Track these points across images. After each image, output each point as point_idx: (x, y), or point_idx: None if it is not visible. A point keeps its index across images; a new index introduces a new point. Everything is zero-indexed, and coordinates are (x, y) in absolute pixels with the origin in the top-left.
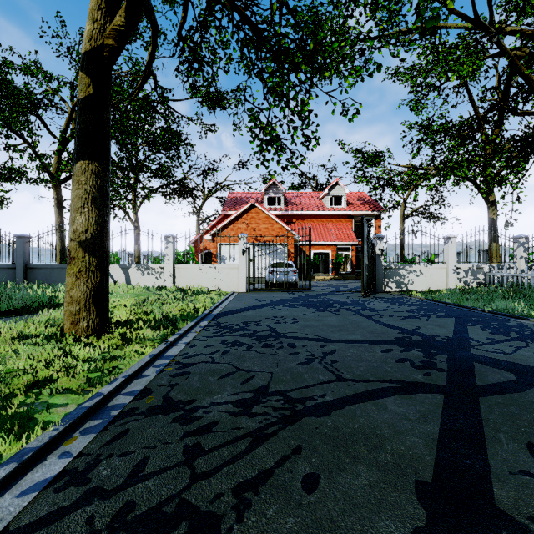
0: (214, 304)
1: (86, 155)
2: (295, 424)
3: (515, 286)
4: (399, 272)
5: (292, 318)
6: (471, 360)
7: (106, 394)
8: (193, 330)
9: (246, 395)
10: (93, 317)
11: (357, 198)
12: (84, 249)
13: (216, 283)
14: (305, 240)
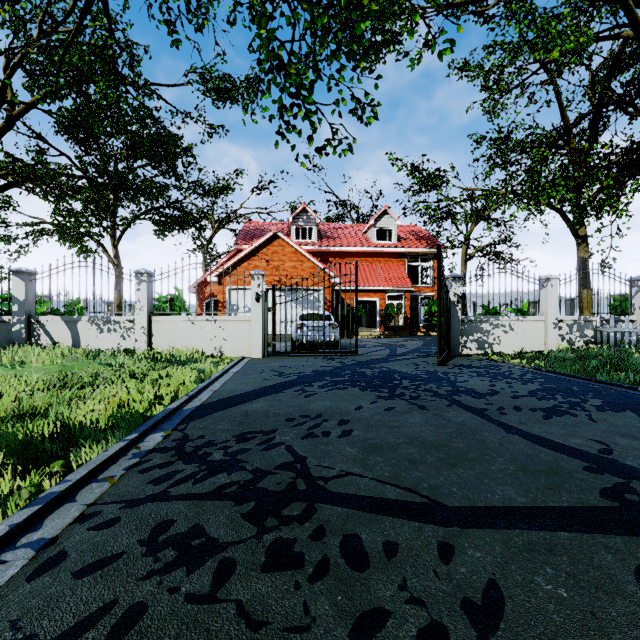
0: (198, 385)
1: None
2: None
3: None
4: (481, 327)
5: (338, 419)
6: None
7: None
8: (107, 471)
9: None
10: None
11: (410, 233)
12: None
13: (216, 344)
14: (350, 281)
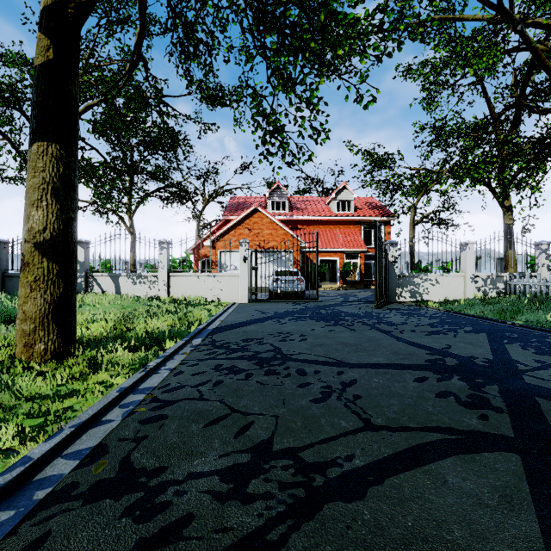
0: (210, 318)
1: (44, 135)
2: (314, 518)
3: (540, 296)
4: (413, 281)
5: (300, 334)
6: (530, 393)
7: (36, 459)
8: (182, 351)
9: (240, 458)
10: (53, 338)
11: (365, 204)
12: (41, 252)
13: (215, 293)
14: (312, 246)
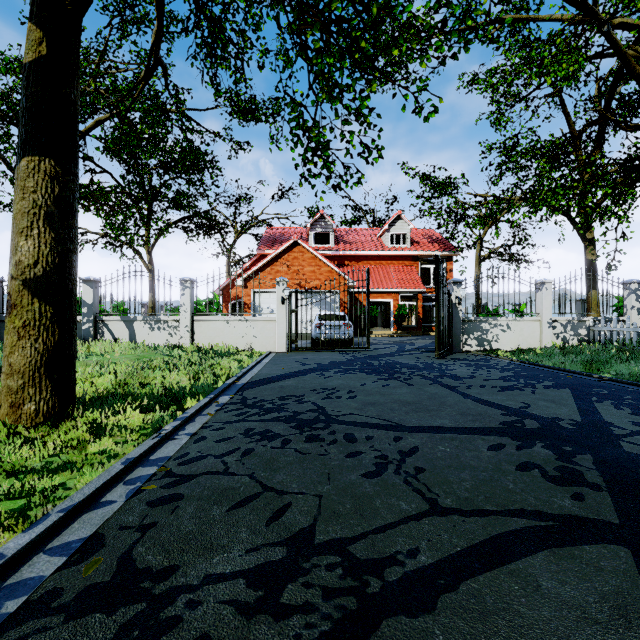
0: (241, 370)
1: (35, 148)
2: None
3: (629, 344)
4: (481, 326)
5: (348, 390)
6: (631, 464)
7: (9, 556)
8: (205, 411)
9: (273, 554)
10: (47, 396)
11: (424, 236)
12: (32, 291)
13: (247, 340)
14: (362, 286)
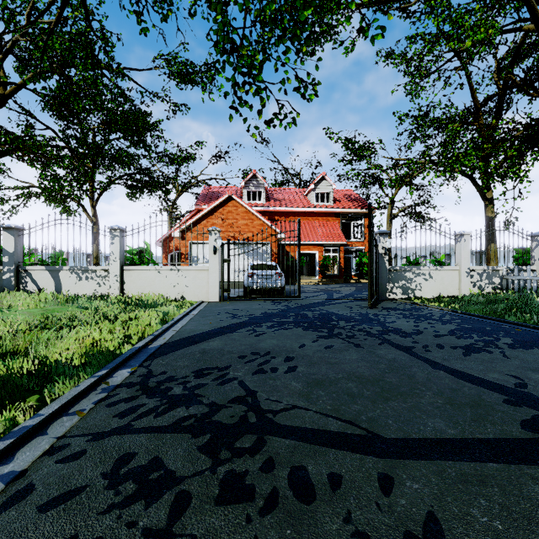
0: (162, 326)
1: None
2: None
3: None
4: (405, 275)
5: (285, 356)
6: None
7: None
8: (78, 405)
9: None
10: None
11: (344, 196)
12: None
13: (179, 290)
14: (294, 236)
